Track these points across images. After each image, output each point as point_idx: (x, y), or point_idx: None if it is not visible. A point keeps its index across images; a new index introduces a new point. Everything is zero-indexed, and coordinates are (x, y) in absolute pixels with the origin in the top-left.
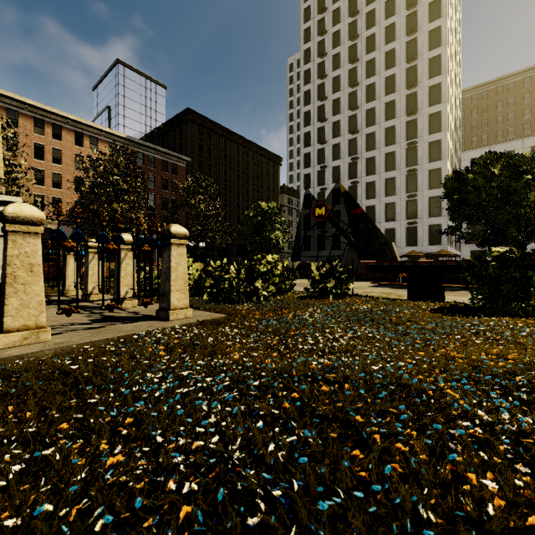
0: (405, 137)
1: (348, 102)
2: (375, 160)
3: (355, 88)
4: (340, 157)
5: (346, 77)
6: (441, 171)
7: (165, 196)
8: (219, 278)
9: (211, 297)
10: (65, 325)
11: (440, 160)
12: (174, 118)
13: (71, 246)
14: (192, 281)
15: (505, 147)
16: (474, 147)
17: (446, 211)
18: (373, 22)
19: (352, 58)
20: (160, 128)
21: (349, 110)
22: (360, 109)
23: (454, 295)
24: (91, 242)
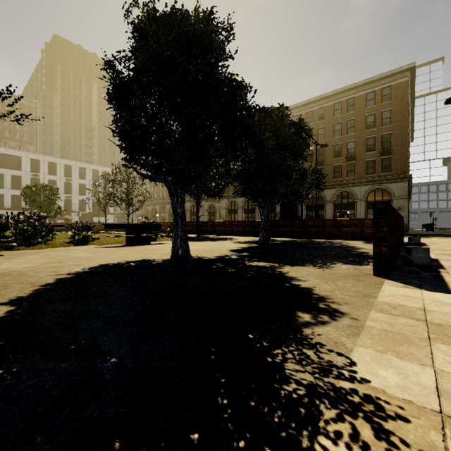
0: None
1: None
2: None
3: None
4: None
5: None
6: None
7: None
8: None
9: None
10: None
11: None
12: None
13: None
14: None
15: (16, 153)
16: None
17: None
18: None
19: None
20: None
21: None
22: None
23: None
24: None
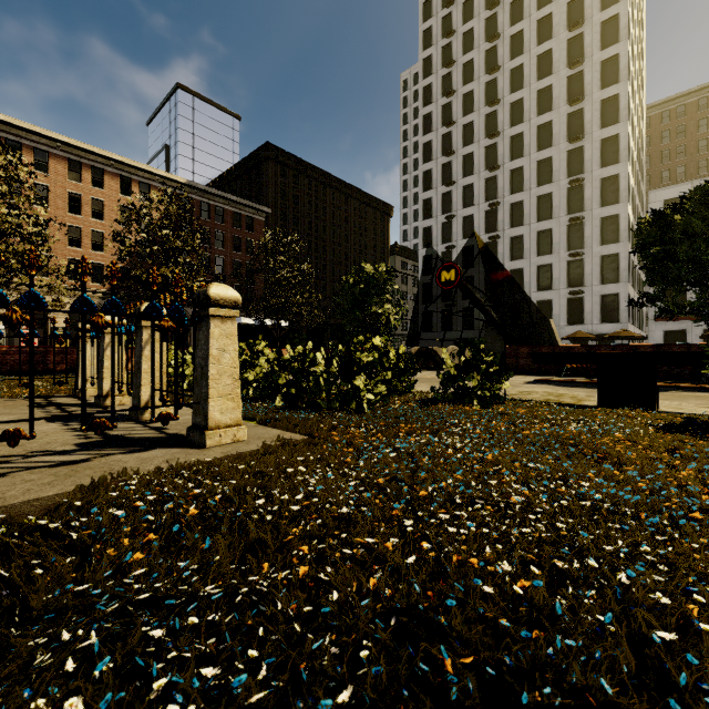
0: (567, 172)
1: (484, 127)
2: (523, 206)
3: (495, 107)
4: (474, 203)
5: (482, 92)
6: (619, 219)
7: (238, 259)
8: (300, 372)
9: (287, 400)
10: (27, 456)
11: (617, 204)
12: (249, 156)
13: (18, 318)
14: (260, 376)
15: None
16: (665, 185)
17: (627, 274)
18: (520, 15)
19: (490, 67)
20: (231, 170)
21: (487, 138)
22: (502, 136)
23: (665, 398)
24: (108, 318)
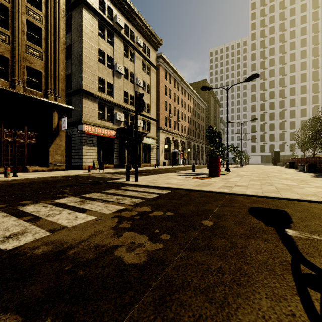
0: (311, 102)
1: (279, 83)
2: (295, 112)
3: (283, 76)
4: (274, 108)
5: (278, 71)
6: None
7: (201, 124)
8: None
9: None
10: None
11: None
12: (193, 83)
13: None
14: None
15: None
16: None
17: None
18: (293, 47)
19: (281, 62)
20: None
21: (280, 87)
22: (286, 87)
23: None
24: None
